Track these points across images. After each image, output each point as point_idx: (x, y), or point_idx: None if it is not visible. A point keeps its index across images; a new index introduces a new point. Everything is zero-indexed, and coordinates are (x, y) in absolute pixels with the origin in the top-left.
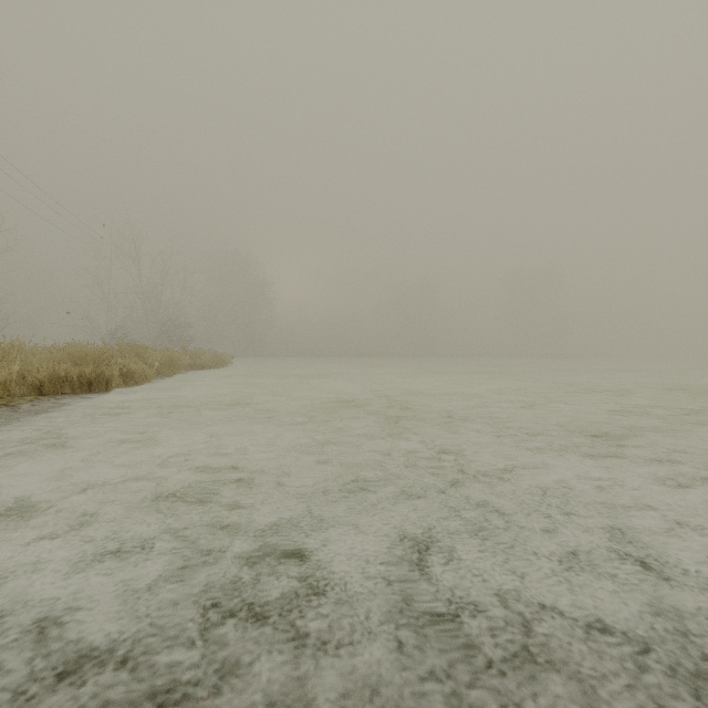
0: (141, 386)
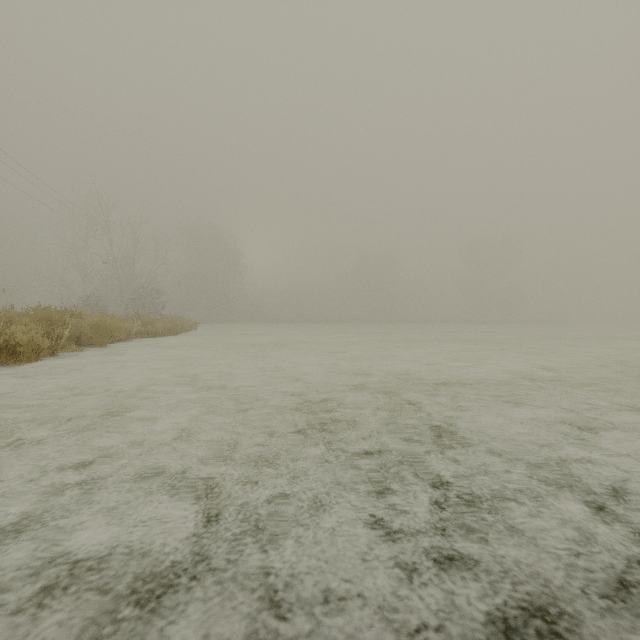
0: (29, 364)
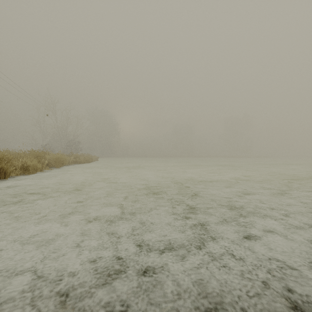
0: (33, 174)
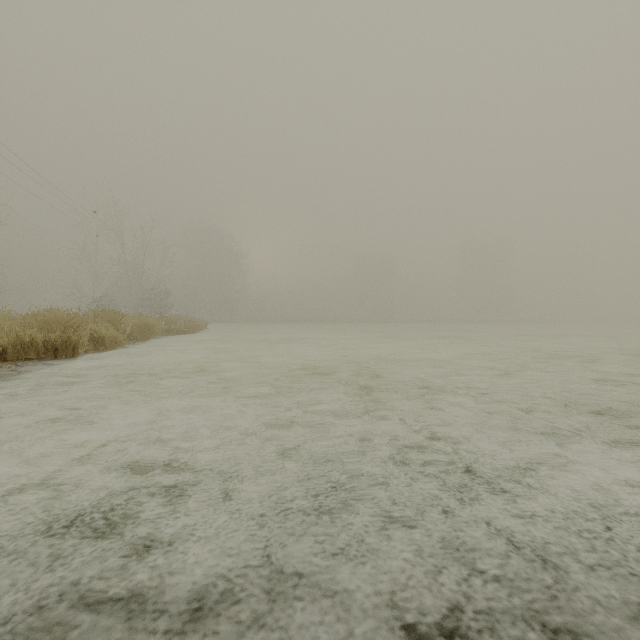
0: (111, 351)
